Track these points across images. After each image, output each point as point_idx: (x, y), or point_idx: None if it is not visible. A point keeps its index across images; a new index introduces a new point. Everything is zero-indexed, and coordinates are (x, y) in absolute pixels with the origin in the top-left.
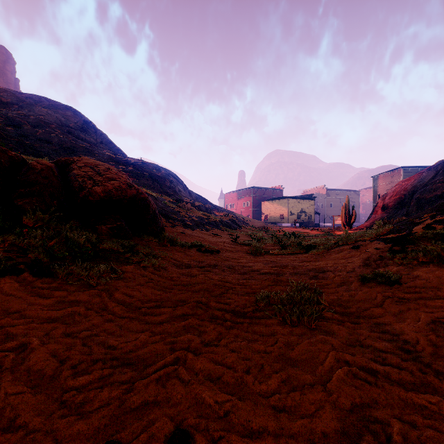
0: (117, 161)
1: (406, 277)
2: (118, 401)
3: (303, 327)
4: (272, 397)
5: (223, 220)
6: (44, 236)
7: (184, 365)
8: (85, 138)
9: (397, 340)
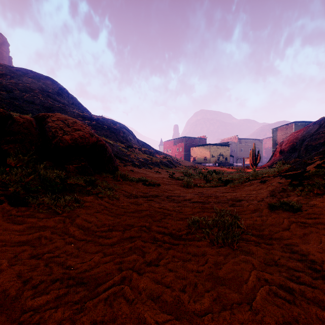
0: (84, 117)
1: (305, 205)
2: (70, 321)
3: (227, 248)
4: (206, 317)
5: (162, 161)
6: (23, 174)
7: (129, 284)
8: (60, 100)
9: (306, 260)
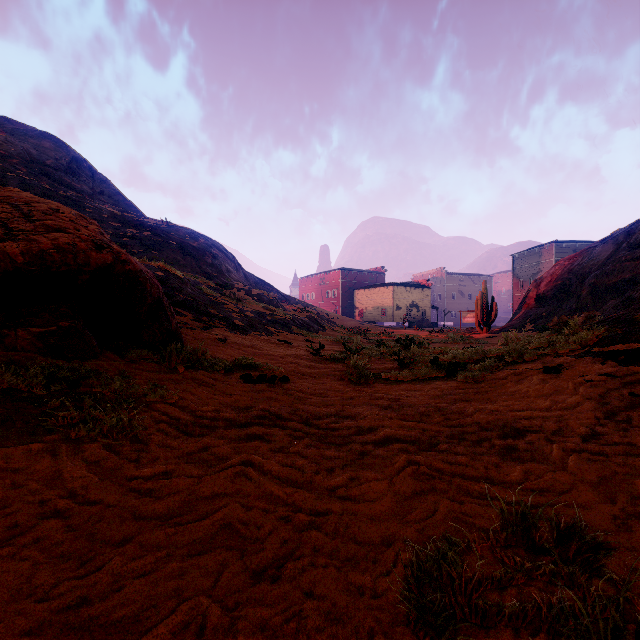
0: (125, 221)
1: None
2: None
3: None
4: None
5: (297, 318)
6: None
7: None
8: (73, 184)
9: None
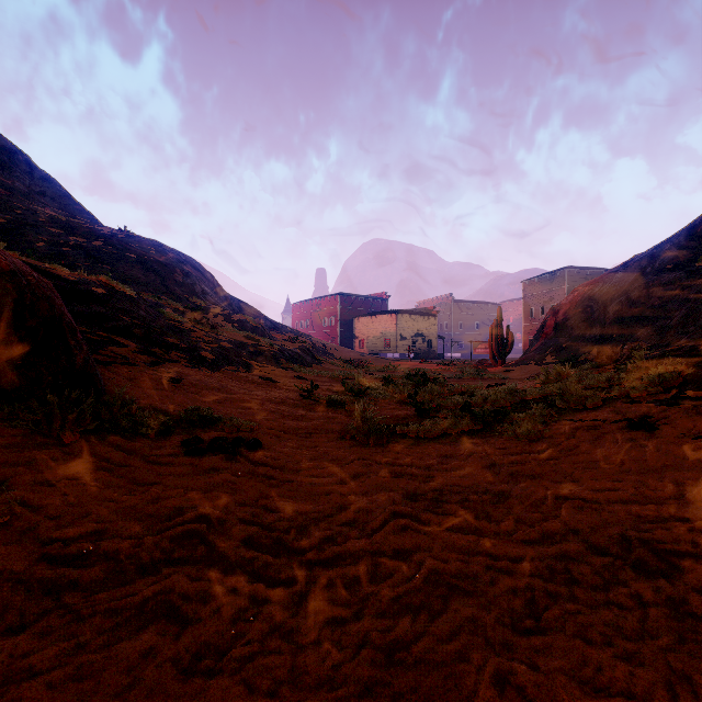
0: (69, 227)
1: None
2: None
3: None
4: None
5: (287, 349)
6: None
7: None
8: (1, 179)
9: None
